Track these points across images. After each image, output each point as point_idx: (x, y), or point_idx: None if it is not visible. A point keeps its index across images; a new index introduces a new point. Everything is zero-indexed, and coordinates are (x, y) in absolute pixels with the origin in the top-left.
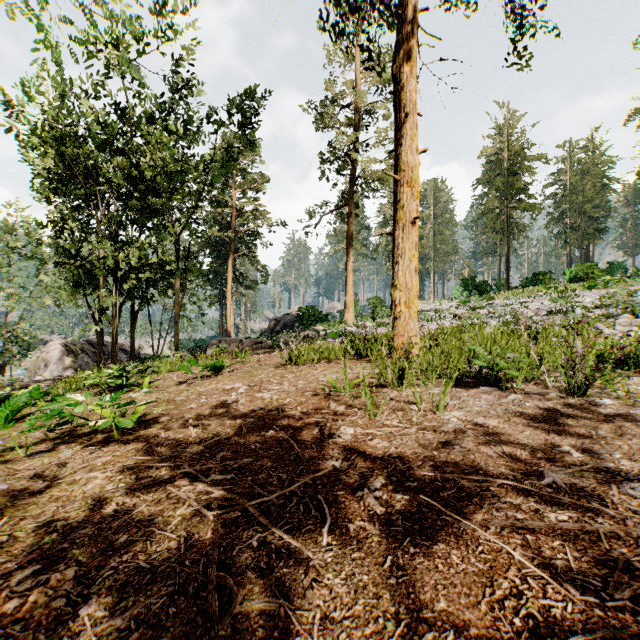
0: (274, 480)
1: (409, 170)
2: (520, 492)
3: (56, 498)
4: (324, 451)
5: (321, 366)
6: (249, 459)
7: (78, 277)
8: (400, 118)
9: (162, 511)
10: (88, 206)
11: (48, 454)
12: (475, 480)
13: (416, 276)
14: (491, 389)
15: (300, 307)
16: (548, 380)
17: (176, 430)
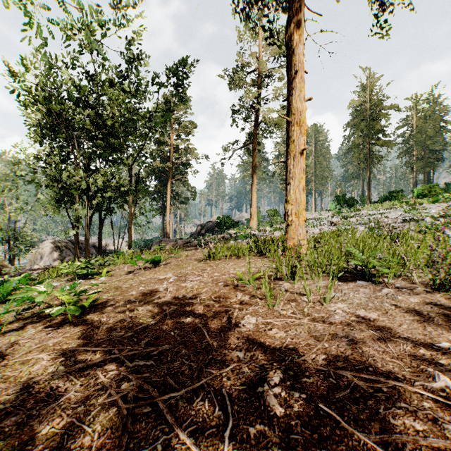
0: (186, 369)
1: (298, 113)
2: (412, 395)
3: (7, 378)
4: (230, 340)
5: (232, 261)
6: (168, 345)
7: (61, 196)
8: (291, 74)
9: (86, 398)
10: (69, 146)
11: (17, 333)
12: (366, 378)
13: (304, 193)
14: (366, 283)
15: (218, 216)
16: (415, 277)
17: (116, 314)
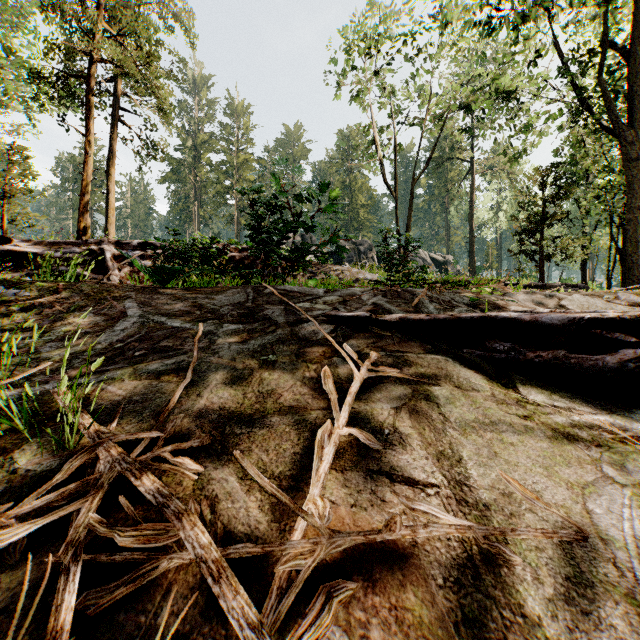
0: None
1: (113, 205)
2: None
3: None
4: None
5: None
6: None
7: None
8: (109, 185)
9: None
10: None
11: None
12: None
13: None
14: None
15: None
16: None
17: None
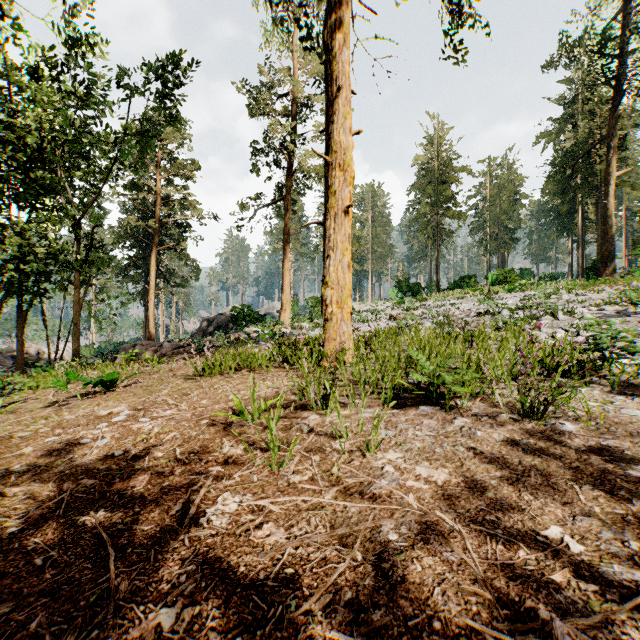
0: None
1: (341, 152)
2: None
3: None
4: (165, 569)
5: (239, 377)
6: (7, 604)
7: None
8: (332, 92)
9: None
10: None
11: None
12: None
13: (349, 272)
14: (433, 409)
15: (234, 307)
16: (500, 399)
17: None
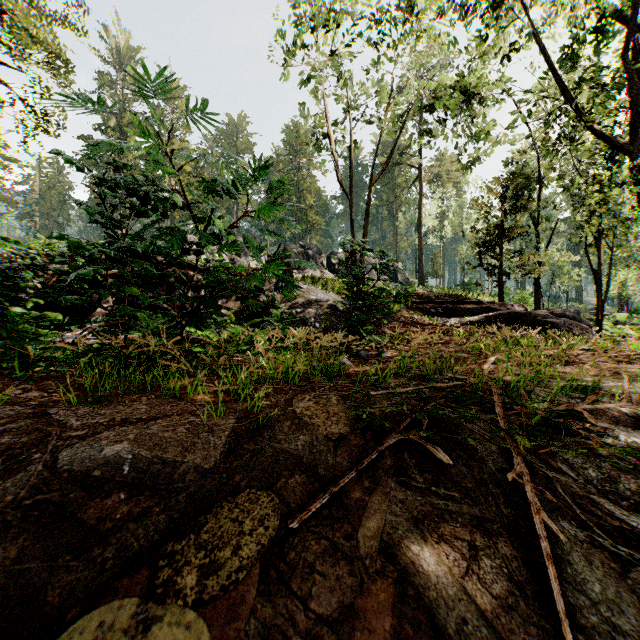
0: None
1: None
2: None
3: None
4: None
5: None
6: None
7: None
8: None
9: None
10: None
11: None
12: None
13: None
14: None
15: None
16: None
17: None
